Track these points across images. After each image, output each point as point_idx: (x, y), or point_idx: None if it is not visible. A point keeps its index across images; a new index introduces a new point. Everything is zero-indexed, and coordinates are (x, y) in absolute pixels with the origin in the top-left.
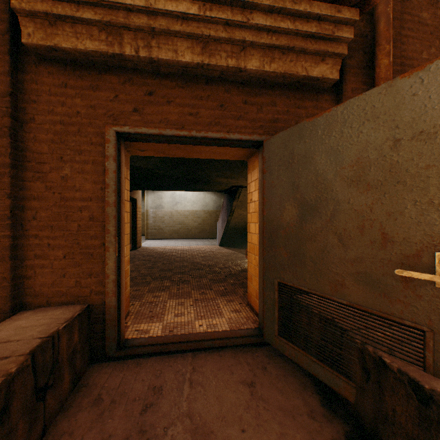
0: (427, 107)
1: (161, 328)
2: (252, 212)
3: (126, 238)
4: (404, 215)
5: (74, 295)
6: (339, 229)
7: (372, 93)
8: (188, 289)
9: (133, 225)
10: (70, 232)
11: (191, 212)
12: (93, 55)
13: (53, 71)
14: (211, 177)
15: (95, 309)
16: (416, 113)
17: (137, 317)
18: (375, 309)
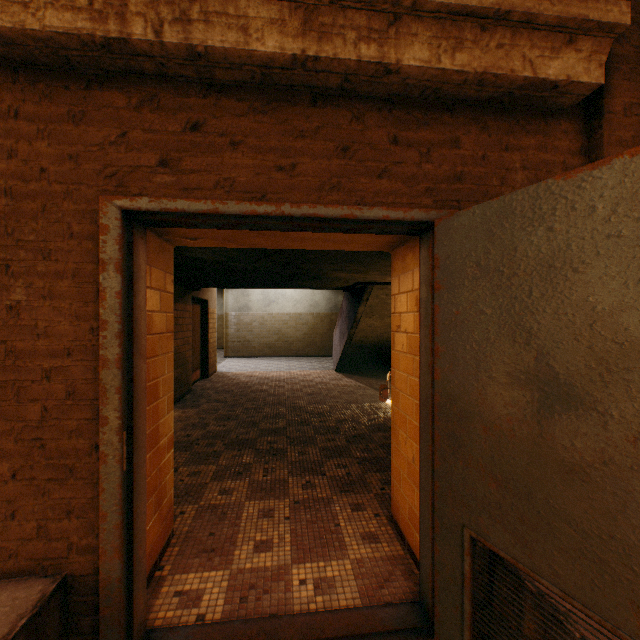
0: None
1: (225, 587)
2: (401, 351)
3: (164, 404)
4: None
5: (34, 557)
6: None
7: None
8: (283, 473)
9: (203, 341)
10: (25, 423)
11: (292, 315)
12: (64, 44)
13: None
14: (323, 271)
15: (79, 583)
16: None
17: (183, 552)
18: None
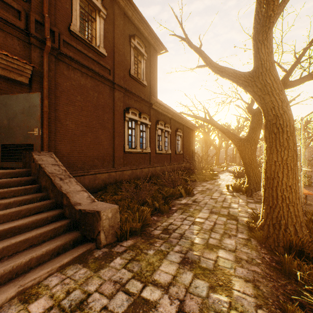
0: (34, 101)
1: None
2: None
3: None
4: (31, 122)
5: None
6: (19, 125)
7: (26, 94)
8: None
9: None
10: None
11: None
12: None
13: None
14: None
15: None
16: (33, 102)
17: None
18: (26, 143)
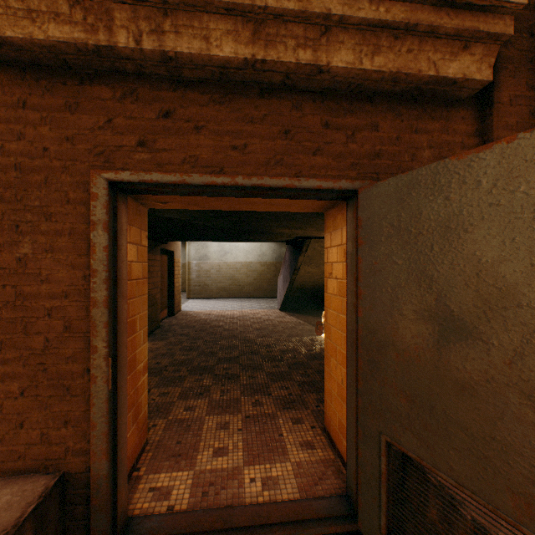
0: None
1: (189, 484)
2: (332, 293)
3: (140, 337)
4: None
5: (38, 458)
6: None
7: None
8: (236, 394)
9: (170, 285)
10: (31, 351)
11: (244, 264)
12: (63, 50)
13: (3, 80)
14: (269, 228)
15: (74, 479)
16: None
17: (156, 456)
18: None
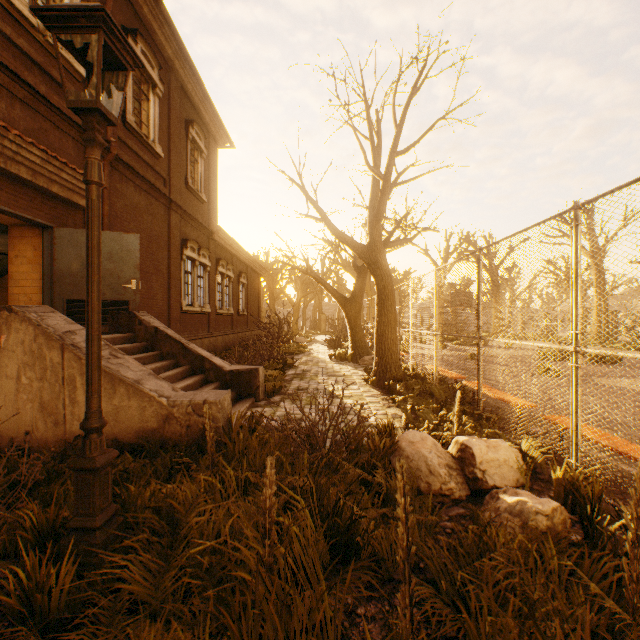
0: (130, 244)
1: None
2: (21, 265)
3: None
4: (125, 271)
5: None
6: (104, 275)
7: (116, 233)
8: None
9: None
10: None
11: None
12: None
13: None
14: None
15: None
16: (128, 245)
17: None
18: (116, 299)
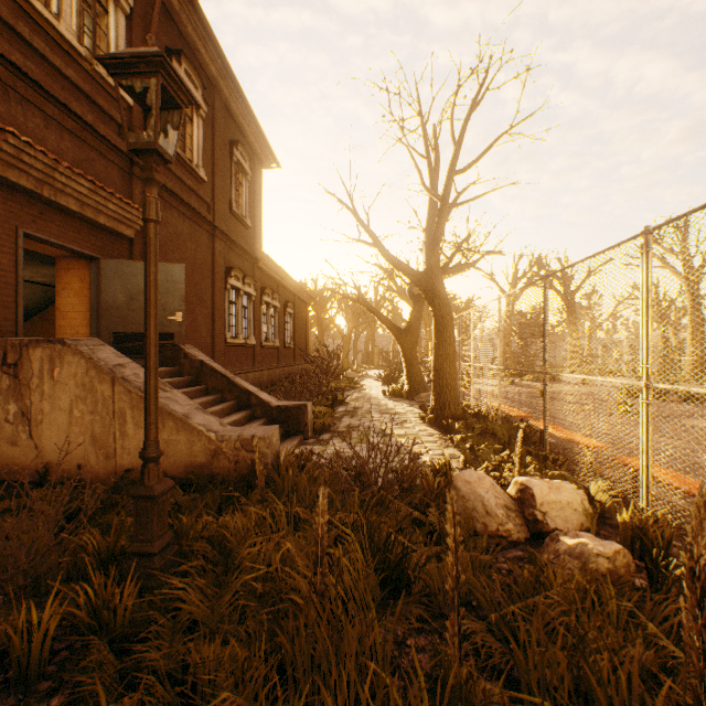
0: (176, 275)
1: None
2: (68, 297)
3: None
4: (170, 303)
5: None
6: None
7: (161, 264)
8: None
9: None
10: None
11: None
12: (23, 187)
13: None
14: None
15: None
16: (173, 275)
17: None
18: (162, 331)
